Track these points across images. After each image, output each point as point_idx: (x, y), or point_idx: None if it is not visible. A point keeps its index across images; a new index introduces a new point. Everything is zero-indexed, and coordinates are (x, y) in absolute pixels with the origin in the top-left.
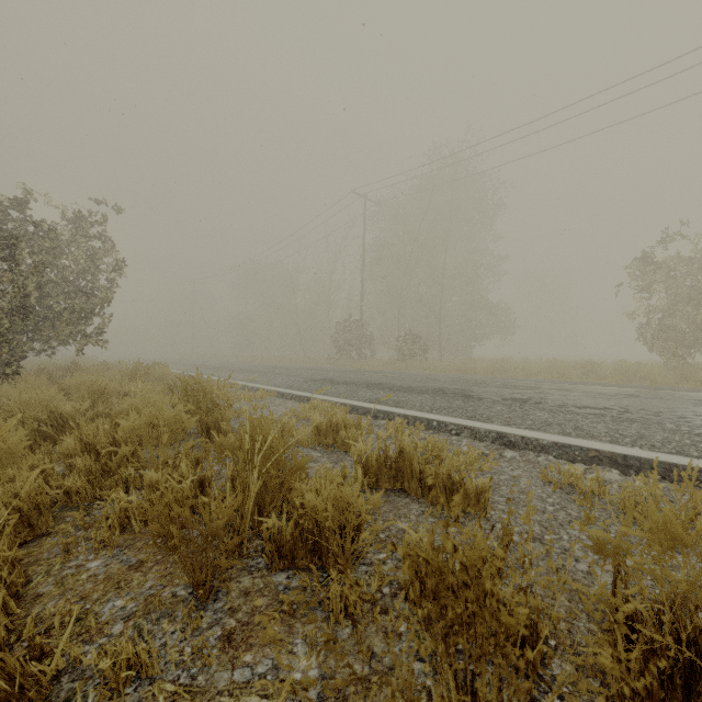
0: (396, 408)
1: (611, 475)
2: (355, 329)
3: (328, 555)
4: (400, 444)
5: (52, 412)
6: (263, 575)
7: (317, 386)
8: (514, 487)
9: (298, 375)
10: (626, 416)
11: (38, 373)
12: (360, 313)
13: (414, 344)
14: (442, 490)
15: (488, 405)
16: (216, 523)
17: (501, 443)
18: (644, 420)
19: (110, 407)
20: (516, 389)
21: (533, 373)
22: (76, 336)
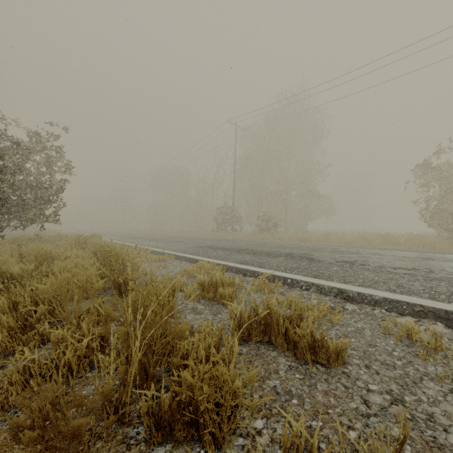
0: (259, 268)
1: (438, 328)
2: (230, 212)
3: (205, 432)
4: (268, 304)
5: (3, 273)
6: (141, 451)
7: (203, 251)
8: (362, 339)
9: (191, 243)
10: (433, 275)
11: (11, 242)
12: (232, 201)
13: (268, 222)
14: (307, 349)
15: (326, 266)
16: (79, 420)
17: (342, 297)
18: (448, 279)
19: (51, 268)
20: (343, 254)
21: (349, 241)
22: (39, 216)
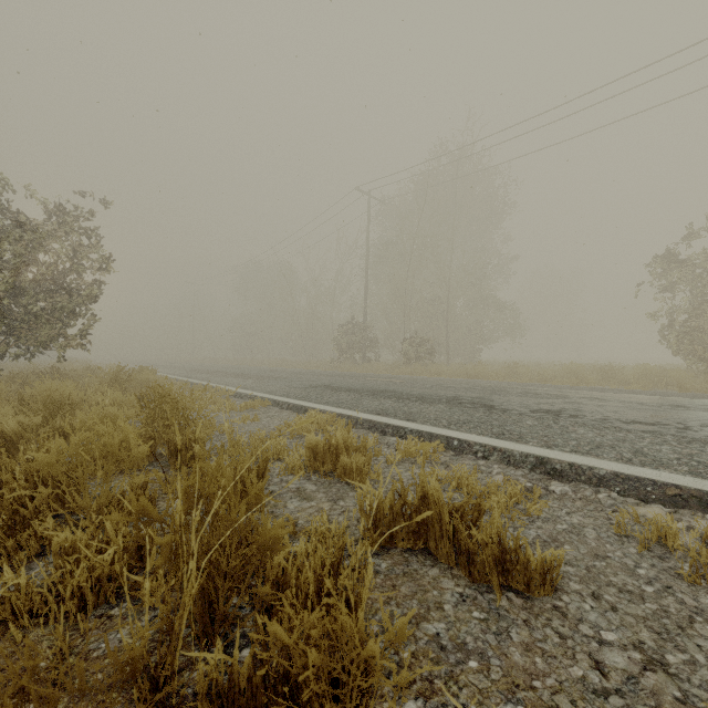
0: (407, 422)
1: None
2: (359, 331)
3: None
4: (423, 486)
5: None
6: None
7: (317, 394)
8: (582, 546)
9: (298, 381)
10: (690, 434)
11: (11, 379)
12: (364, 314)
13: (420, 347)
14: (492, 567)
15: (516, 418)
16: None
17: (543, 472)
18: None
19: (70, 421)
20: (541, 398)
21: (548, 378)
22: (57, 338)
